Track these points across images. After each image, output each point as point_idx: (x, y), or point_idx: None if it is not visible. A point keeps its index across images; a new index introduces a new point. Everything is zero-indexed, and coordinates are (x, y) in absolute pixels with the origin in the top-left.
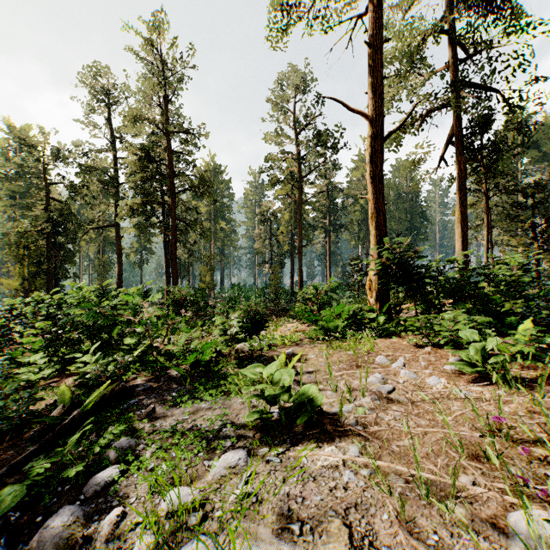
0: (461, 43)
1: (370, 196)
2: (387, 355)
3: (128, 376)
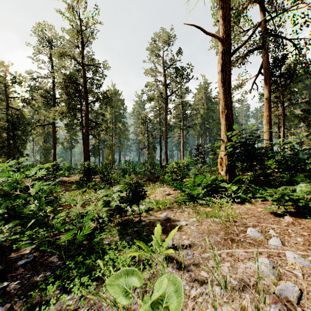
0: (267, 10)
1: (221, 96)
2: (253, 225)
3: (21, 243)
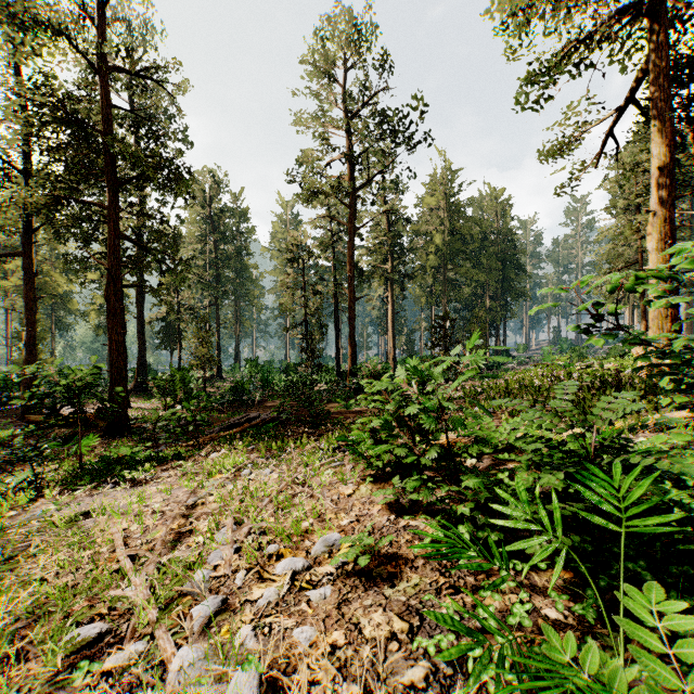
0: None
1: None
2: None
3: None
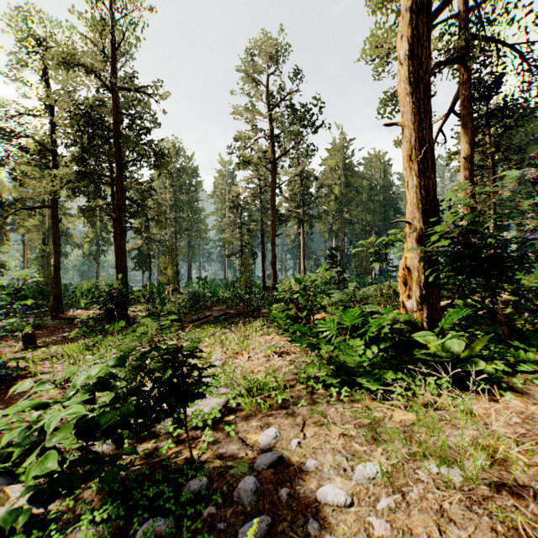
0: None
1: (407, 119)
2: None
3: None
